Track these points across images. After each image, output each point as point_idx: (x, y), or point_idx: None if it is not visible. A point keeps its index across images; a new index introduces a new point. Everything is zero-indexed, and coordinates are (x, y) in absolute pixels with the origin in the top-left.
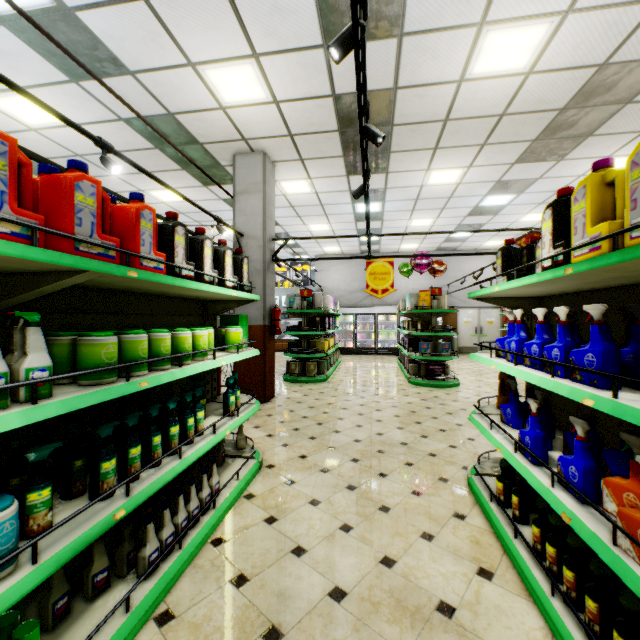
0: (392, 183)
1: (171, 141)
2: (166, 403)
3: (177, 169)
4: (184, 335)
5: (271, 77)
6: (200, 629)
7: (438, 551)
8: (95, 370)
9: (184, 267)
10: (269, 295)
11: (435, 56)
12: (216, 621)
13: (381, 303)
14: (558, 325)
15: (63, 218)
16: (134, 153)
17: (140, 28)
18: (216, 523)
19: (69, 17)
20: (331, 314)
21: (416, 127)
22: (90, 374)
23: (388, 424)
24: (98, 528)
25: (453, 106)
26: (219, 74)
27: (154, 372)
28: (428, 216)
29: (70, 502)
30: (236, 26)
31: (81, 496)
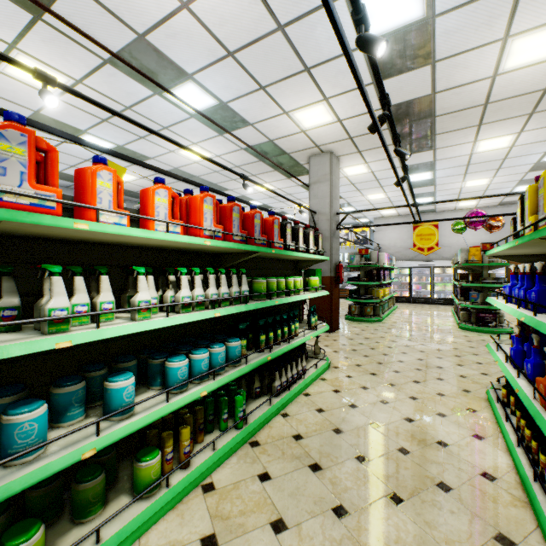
0: (440, 156)
1: (269, 155)
2: (282, 315)
3: (271, 171)
4: (290, 280)
5: (336, 108)
6: (302, 422)
7: (446, 422)
8: (261, 293)
9: (291, 245)
10: (334, 254)
11: (466, 67)
12: (309, 421)
13: (437, 257)
14: (525, 275)
15: (251, 231)
16: (247, 166)
17: (259, 102)
18: (305, 386)
19: (224, 107)
20: (386, 268)
21: (457, 114)
22: (257, 295)
23: (429, 354)
24: (263, 360)
25: (491, 93)
26: (302, 114)
27: (278, 298)
28: (483, 177)
29: (248, 351)
30: (314, 87)
31: (251, 350)
